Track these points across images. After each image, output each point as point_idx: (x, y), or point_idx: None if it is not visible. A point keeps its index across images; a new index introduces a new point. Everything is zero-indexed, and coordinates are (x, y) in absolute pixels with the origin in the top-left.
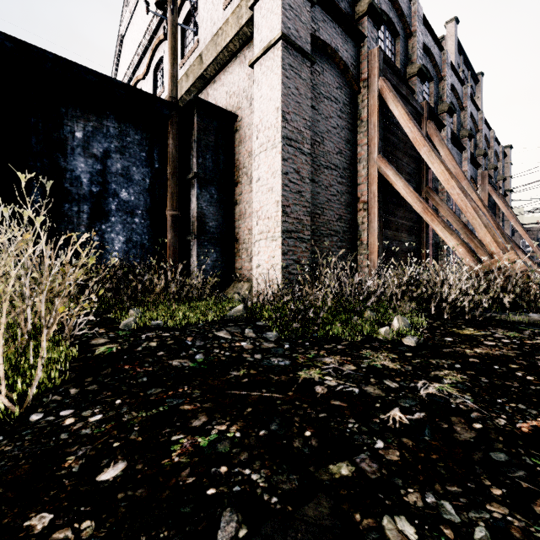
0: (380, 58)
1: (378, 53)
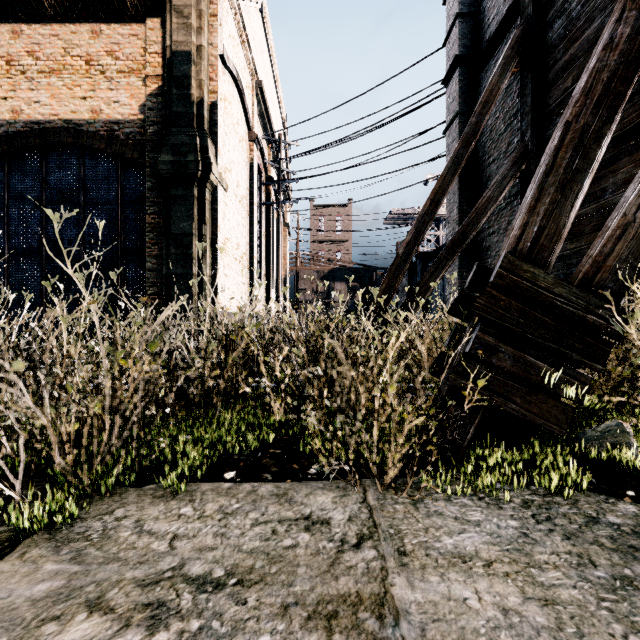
0: None
1: None
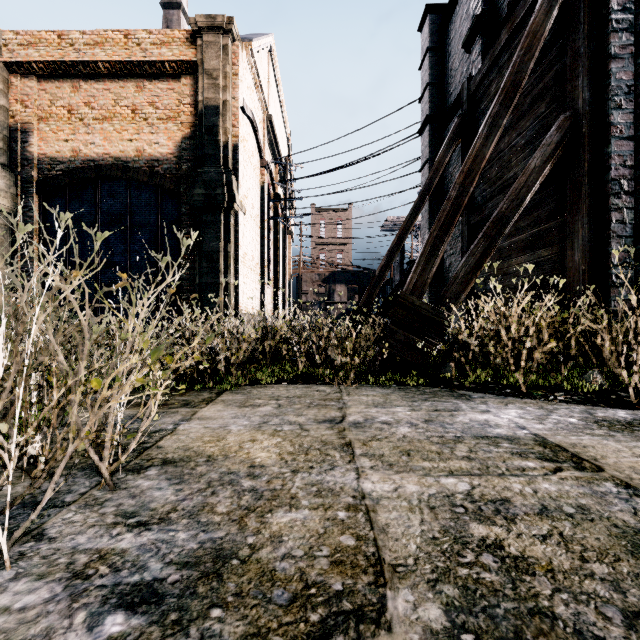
0: (463, 93)
1: (461, 92)
